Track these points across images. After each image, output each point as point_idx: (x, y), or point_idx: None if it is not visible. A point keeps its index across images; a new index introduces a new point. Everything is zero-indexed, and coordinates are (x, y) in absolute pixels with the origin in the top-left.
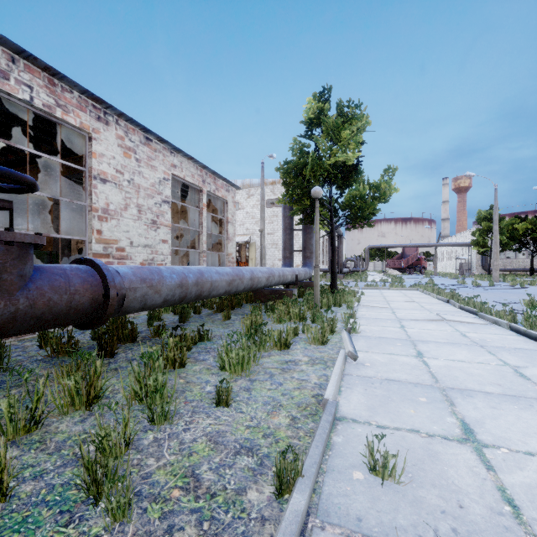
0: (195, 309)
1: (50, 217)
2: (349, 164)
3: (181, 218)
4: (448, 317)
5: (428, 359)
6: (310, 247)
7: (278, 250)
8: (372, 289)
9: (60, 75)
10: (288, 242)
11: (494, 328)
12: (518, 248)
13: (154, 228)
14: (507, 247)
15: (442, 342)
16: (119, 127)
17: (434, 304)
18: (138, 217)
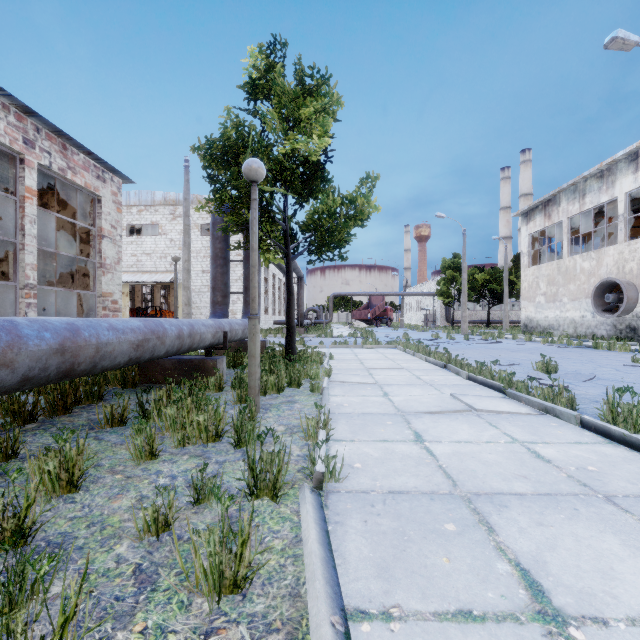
0: None
1: None
2: (313, 161)
3: (6, 224)
4: (474, 403)
5: (590, 639)
6: None
7: None
8: (342, 349)
9: None
10: (219, 278)
11: (556, 424)
12: (476, 299)
13: None
14: (468, 297)
15: (530, 496)
16: None
17: (431, 373)
18: None
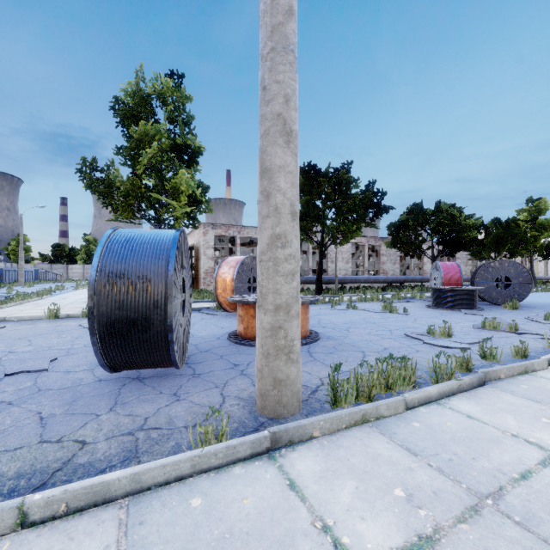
0: None
1: None
2: None
3: None
4: None
5: None
6: None
7: None
8: None
9: None
10: None
11: None
12: None
13: None
14: None
15: None
16: None
17: None
18: None
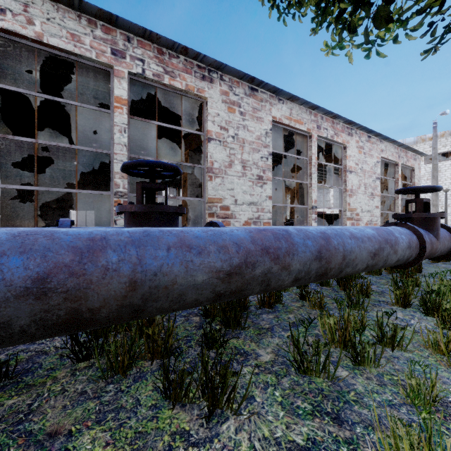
0: None
1: (297, 196)
2: None
3: None
4: None
5: None
6: None
7: (440, 207)
8: None
9: (339, 117)
10: None
11: None
12: None
13: (372, 198)
14: None
15: None
16: (356, 135)
17: None
18: (364, 192)
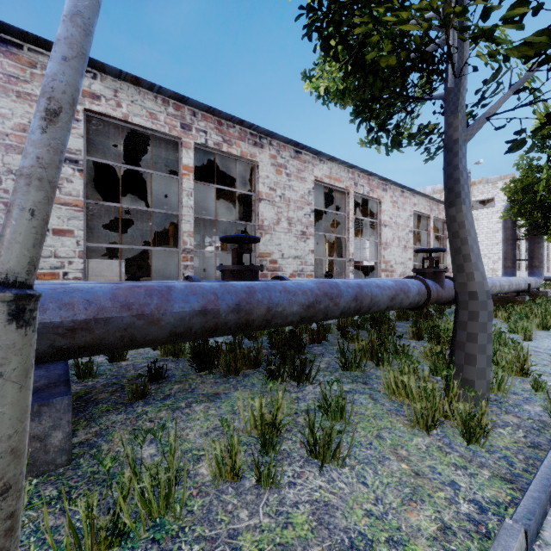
0: (440, 307)
1: (334, 247)
2: None
3: None
4: None
5: None
6: (539, 256)
7: None
8: None
9: (374, 174)
10: (509, 252)
11: None
12: None
13: (405, 251)
14: None
15: None
16: (390, 190)
17: None
18: (398, 245)
